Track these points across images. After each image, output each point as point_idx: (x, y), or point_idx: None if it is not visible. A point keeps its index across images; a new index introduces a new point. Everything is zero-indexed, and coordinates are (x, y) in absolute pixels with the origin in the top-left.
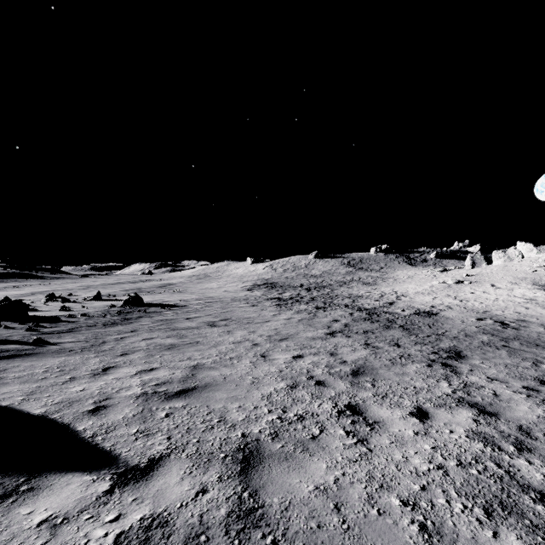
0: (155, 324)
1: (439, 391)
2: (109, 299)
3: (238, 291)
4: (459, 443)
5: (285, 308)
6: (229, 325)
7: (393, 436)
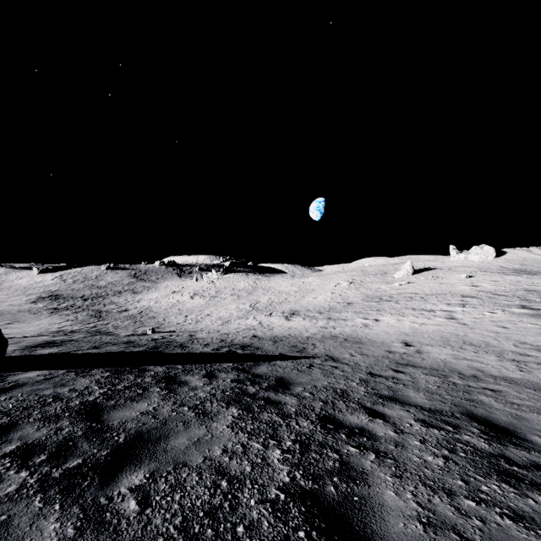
0: None
1: (74, 327)
2: None
3: (23, 304)
4: (63, 329)
5: (55, 314)
6: (20, 323)
7: (53, 330)
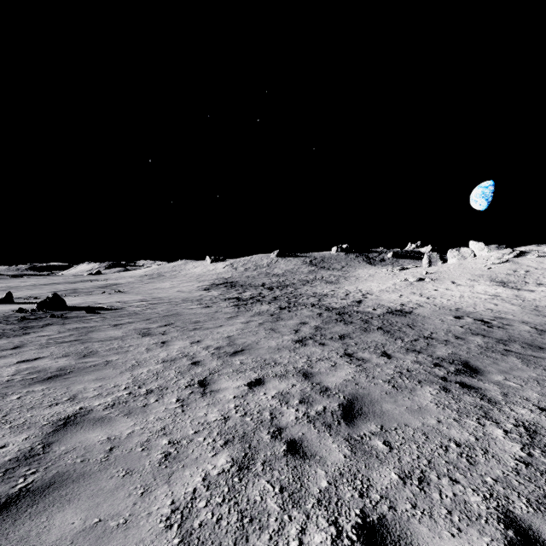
0: (61, 335)
1: (503, 452)
2: (24, 301)
3: (193, 291)
4: None
5: (244, 309)
6: (168, 333)
7: None
